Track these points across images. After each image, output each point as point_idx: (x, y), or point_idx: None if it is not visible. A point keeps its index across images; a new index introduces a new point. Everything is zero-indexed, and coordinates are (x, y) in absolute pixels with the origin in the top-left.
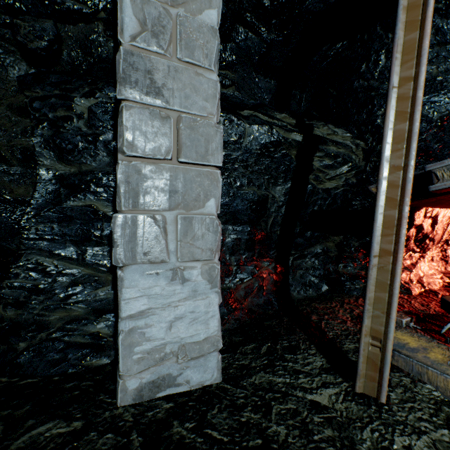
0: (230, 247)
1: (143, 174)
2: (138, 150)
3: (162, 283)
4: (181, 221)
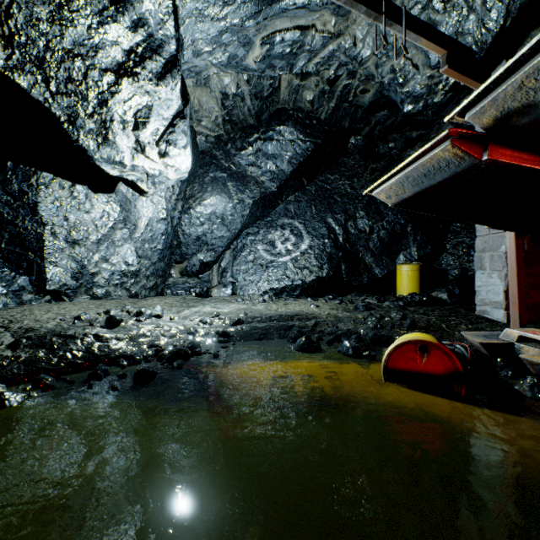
0: None
1: (480, 241)
2: (478, 234)
3: (484, 277)
4: (489, 256)
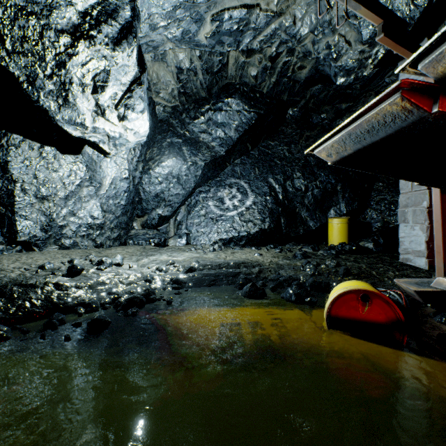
0: None
1: (403, 197)
2: (402, 191)
3: (407, 229)
4: (412, 210)
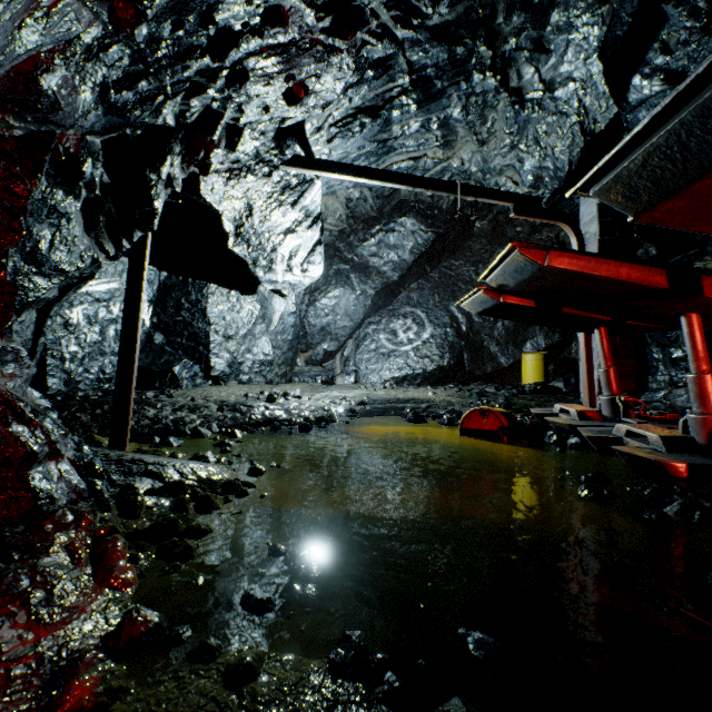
0: (663, 362)
1: None
2: None
3: None
4: None
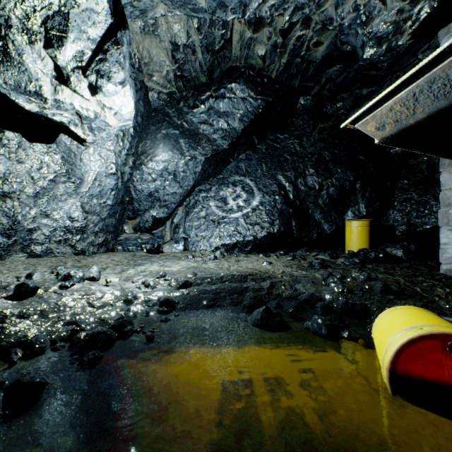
0: None
1: (446, 195)
2: (444, 187)
3: (451, 234)
4: None
